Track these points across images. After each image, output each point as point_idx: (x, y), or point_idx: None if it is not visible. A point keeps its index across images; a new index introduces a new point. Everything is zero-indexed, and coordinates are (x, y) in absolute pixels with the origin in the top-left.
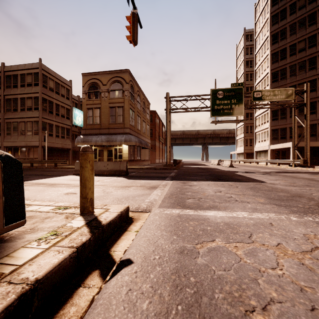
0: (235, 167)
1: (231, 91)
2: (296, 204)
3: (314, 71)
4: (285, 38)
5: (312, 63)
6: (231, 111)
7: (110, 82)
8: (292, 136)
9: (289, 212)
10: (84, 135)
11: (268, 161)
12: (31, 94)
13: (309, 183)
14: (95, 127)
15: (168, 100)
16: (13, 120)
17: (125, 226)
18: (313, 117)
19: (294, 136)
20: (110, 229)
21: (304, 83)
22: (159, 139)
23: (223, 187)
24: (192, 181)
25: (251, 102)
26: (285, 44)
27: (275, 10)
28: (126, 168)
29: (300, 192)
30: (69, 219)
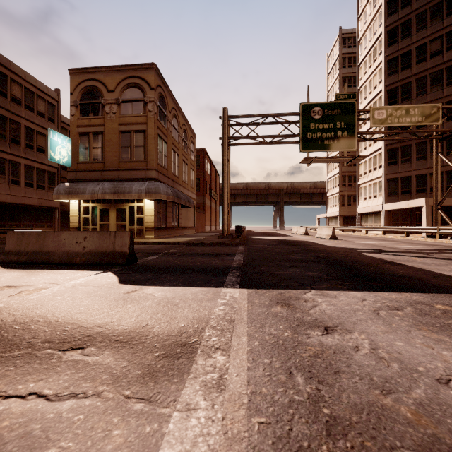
0: (339, 240)
1: (336, 108)
2: None
3: None
4: (409, 36)
5: None
6: (335, 143)
7: (121, 87)
8: (420, 189)
9: None
10: (73, 181)
11: (387, 229)
12: None
13: None
14: (94, 168)
15: (226, 122)
16: None
17: None
18: None
19: (436, 187)
20: None
21: None
22: (210, 194)
23: None
24: (304, 292)
25: None
26: (410, 44)
27: None
28: (129, 248)
29: None
30: None
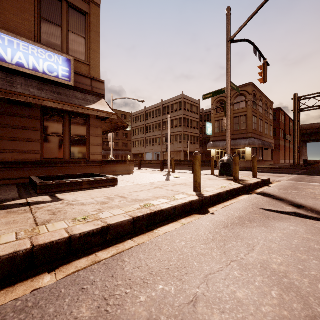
0: None
1: None
2: None
3: None
4: None
5: None
6: None
7: (234, 97)
8: None
9: None
10: (213, 141)
11: None
12: (177, 116)
13: None
14: (222, 135)
15: (296, 101)
16: None
17: (270, 183)
18: None
19: None
20: (266, 182)
21: None
22: (284, 137)
23: None
24: (316, 176)
25: None
26: None
27: None
28: None
29: None
30: (250, 178)
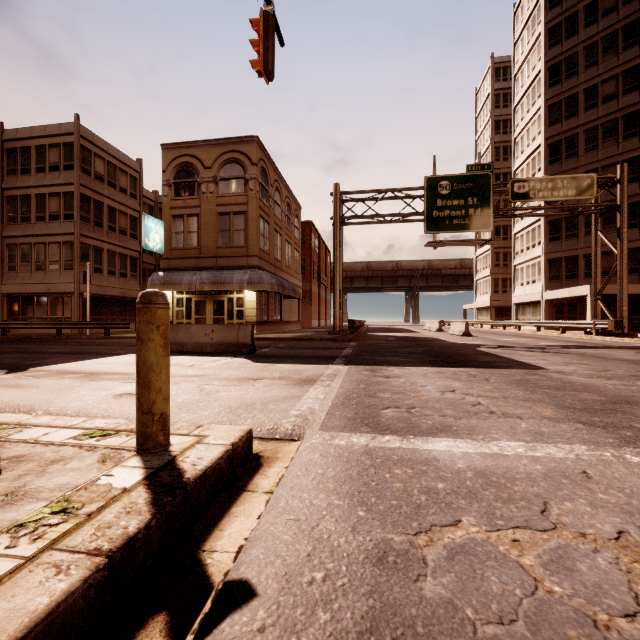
0: (474, 337)
1: (467, 182)
2: (626, 420)
3: (634, 140)
4: (576, 74)
5: (630, 124)
6: (466, 222)
7: (219, 163)
8: (589, 273)
9: (619, 442)
10: (166, 270)
11: (541, 324)
12: (57, 187)
13: (638, 370)
14: (189, 255)
15: (337, 200)
16: (22, 241)
17: (242, 478)
18: (632, 235)
19: (595, 272)
20: (206, 488)
21: (614, 166)
22: (319, 279)
23: (456, 381)
24: (389, 367)
25: (505, 204)
26: (576, 85)
27: (556, 17)
28: (251, 339)
29: (626, 391)
30: (107, 463)
